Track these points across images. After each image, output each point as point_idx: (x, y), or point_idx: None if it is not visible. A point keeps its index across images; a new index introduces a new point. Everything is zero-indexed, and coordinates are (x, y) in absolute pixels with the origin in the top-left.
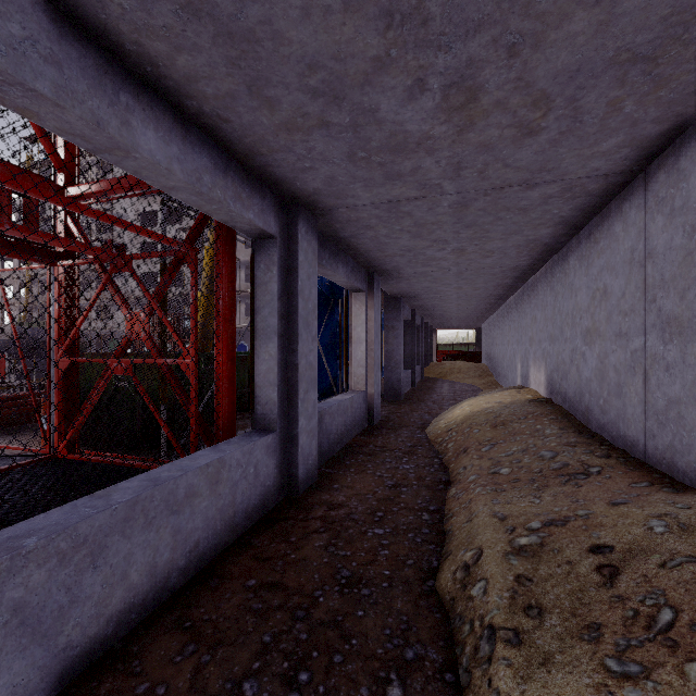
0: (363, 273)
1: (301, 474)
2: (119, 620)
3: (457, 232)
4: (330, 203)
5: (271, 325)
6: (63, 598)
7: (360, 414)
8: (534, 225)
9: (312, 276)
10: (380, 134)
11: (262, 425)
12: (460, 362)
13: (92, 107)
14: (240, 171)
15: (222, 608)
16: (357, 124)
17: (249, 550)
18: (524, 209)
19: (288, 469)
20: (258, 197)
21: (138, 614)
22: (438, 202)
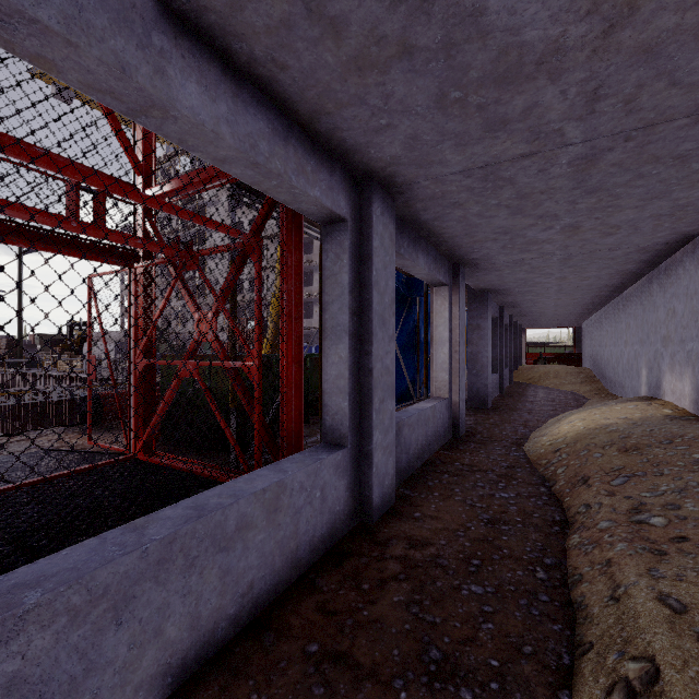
0: (446, 264)
1: (376, 498)
2: (150, 687)
3: (573, 201)
4: (410, 176)
5: (341, 323)
6: (76, 666)
7: (443, 425)
8: (692, 182)
9: (389, 266)
10: (483, 55)
11: (331, 439)
12: (556, 366)
13: (116, 47)
14: (304, 139)
15: (274, 684)
16: (451, 43)
17: (313, 596)
18: (683, 157)
19: (361, 491)
20: (325, 171)
21: (176, 678)
22: (554, 159)
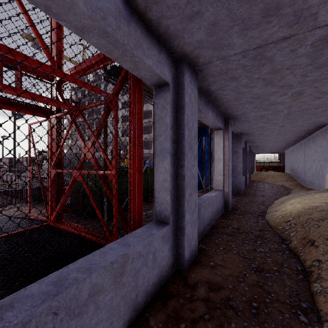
0: (222, 118)
1: (187, 254)
2: None
3: (304, 75)
4: (208, 57)
5: (165, 147)
6: None
7: (220, 205)
8: None
9: (194, 114)
10: None
11: (159, 218)
12: (272, 172)
13: None
14: (141, 25)
15: None
16: None
17: None
18: None
19: (178, 249)
20: (155, 50)
21: None
22: (303, 41)
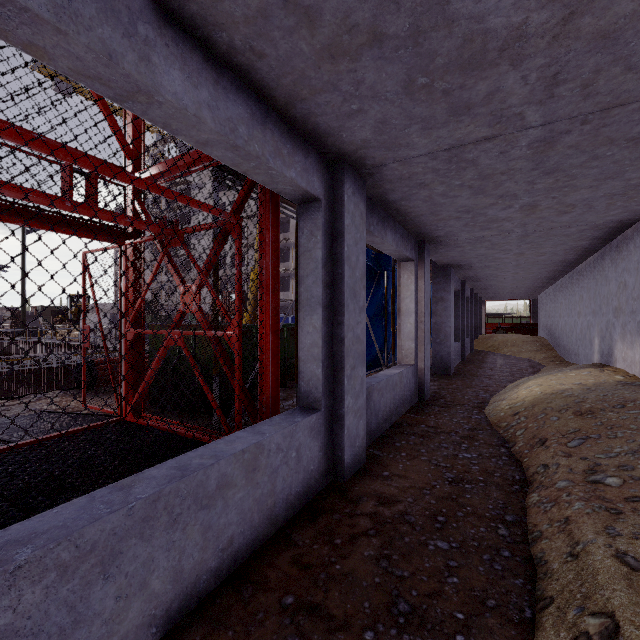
0: (412, 241)
1: (348, 458)
2: (136, 637)
3: (531, 182)
4: (379, 158)
5: (315, 295)
6: (65, 619)
7: (409, 390)
8: None
9: (359, 242)
10: (449, 42)
11: (306, 403)
12: (514, 335)
13: (103, 36)
14: (281, 124)
15: (252, 634)
16: (419, 31)
17: (289, 550)
18: (637, 139)
19: (334, 451)
20: (300, 154)
21: (160, 628)
22: (514, 142)
